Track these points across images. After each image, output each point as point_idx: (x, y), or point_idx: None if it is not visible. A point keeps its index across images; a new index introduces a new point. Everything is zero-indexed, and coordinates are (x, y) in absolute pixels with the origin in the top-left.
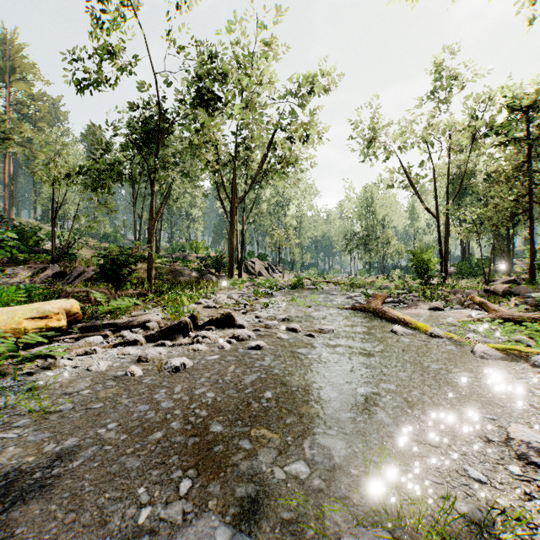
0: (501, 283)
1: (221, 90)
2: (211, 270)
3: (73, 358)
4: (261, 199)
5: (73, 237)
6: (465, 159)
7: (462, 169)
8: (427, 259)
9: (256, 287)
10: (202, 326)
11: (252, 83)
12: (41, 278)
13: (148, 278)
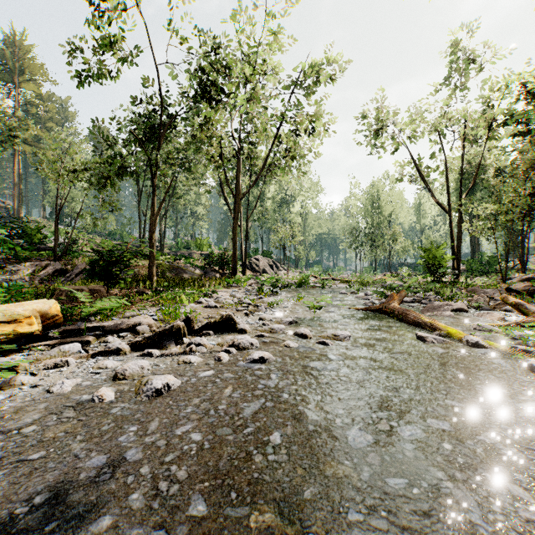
0: (518, 281)
1: (225, 84)
2: (215, 267)
3: (38, 372)
4: (266, 196)
5: (77, 234)
6: (476, 152)
7: (473, 163)
8: (439, 256)
9: (261, 285)
10: (199, 330)
11: (256, 73)
12: (41, 276)
13: (150, 276)
